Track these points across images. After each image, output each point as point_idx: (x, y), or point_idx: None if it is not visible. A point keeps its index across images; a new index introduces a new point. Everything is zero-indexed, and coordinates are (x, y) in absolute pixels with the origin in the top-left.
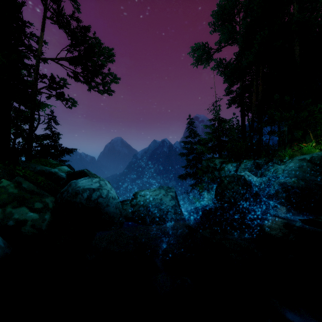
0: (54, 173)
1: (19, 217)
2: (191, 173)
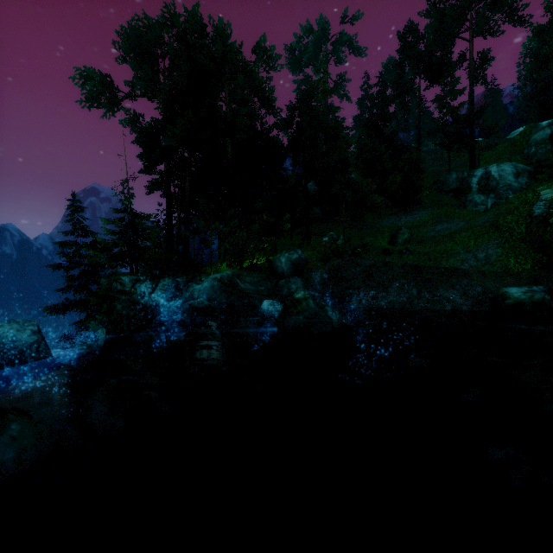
0: None
1: None
2: (78, 302)
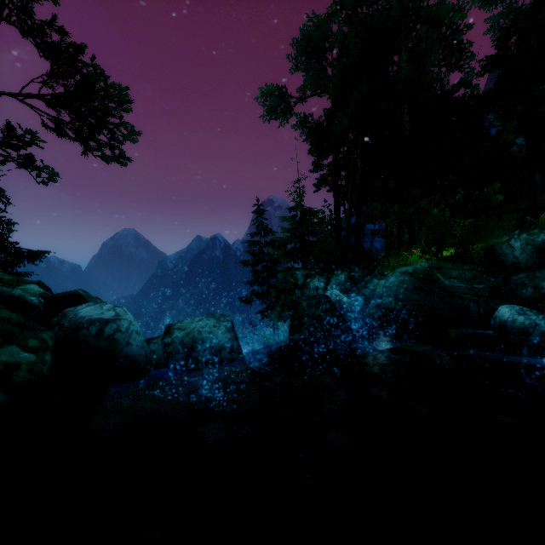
0: (19, 297)
1: (9, 359)
2: (261, 293)
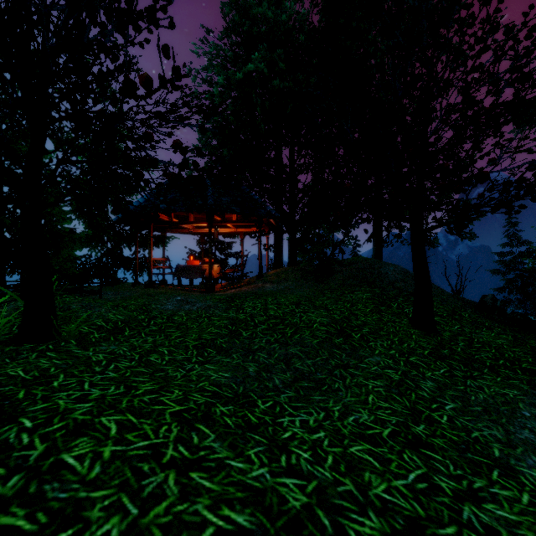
0: None
1: None
2: (514, 300)
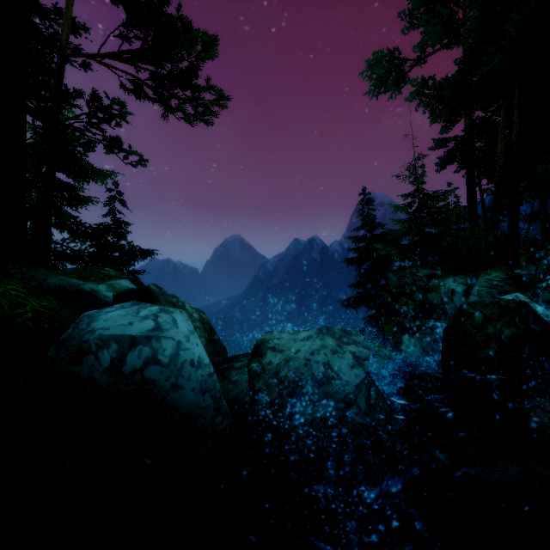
0: (89, 292)
1: None
2: (367, 297)
